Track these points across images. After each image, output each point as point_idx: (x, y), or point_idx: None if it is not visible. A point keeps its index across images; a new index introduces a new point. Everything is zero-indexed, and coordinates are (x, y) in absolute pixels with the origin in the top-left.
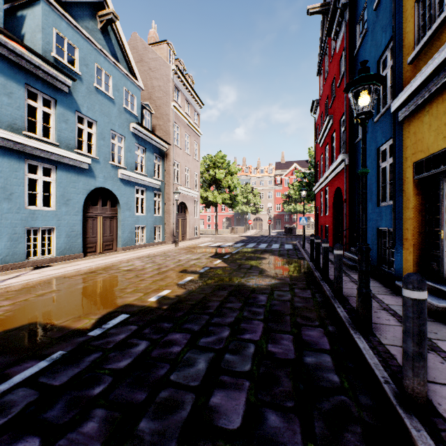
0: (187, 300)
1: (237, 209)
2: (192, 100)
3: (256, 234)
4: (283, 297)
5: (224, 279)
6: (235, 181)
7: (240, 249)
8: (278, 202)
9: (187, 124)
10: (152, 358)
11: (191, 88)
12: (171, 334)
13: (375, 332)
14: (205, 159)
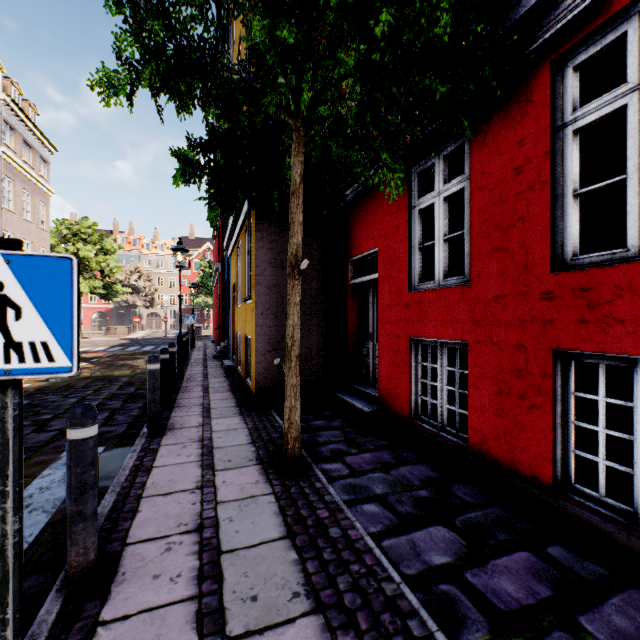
0: (53, 386)
1: (118, 300)
2: (37, 141)
3: (148, 336)
4: (142, 377)
5: (91, 374)
6: (113, 264)
7: (115, 352)
8: (185, 292)
9: (28, 177)
10: (37, 403)
11: (35, 126)
12: (46, 397)
13: (184, 379)
14: (60, 225)
